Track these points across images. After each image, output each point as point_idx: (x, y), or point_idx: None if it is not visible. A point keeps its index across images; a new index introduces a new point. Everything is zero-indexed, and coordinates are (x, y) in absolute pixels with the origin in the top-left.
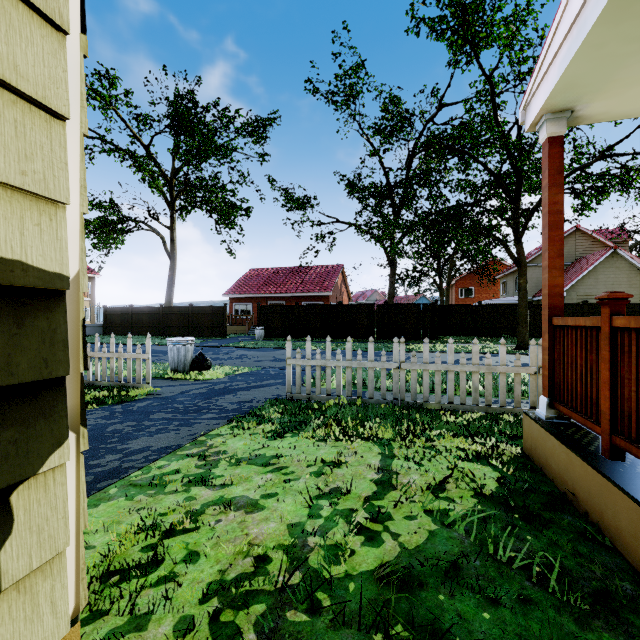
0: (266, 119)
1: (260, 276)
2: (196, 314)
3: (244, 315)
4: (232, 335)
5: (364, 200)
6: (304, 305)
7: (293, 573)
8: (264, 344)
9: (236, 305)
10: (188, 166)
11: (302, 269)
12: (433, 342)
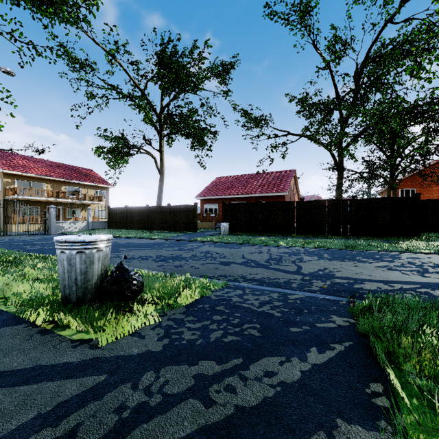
0: (229, 62)
1: (224, 182)
2: (173, 212)
3: (212, 213)
4: (202, 230)
5: (311, 116)
6: (265, 202)
7: None
8: (229, 239)
9: (205, 205)
10: (169, 96)
11: (259, 175)
12: (417, 240)
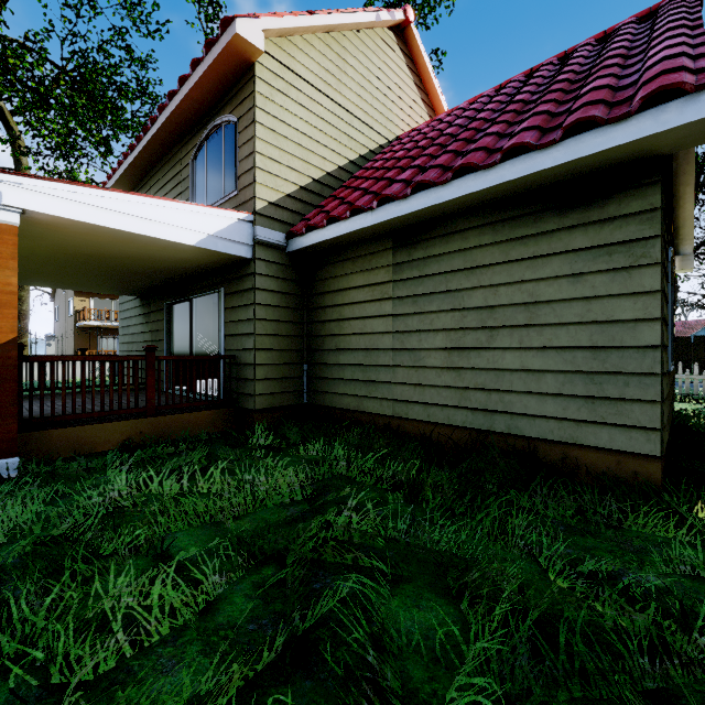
0: None
1: None
2: None
3: None
4: None
5: None
6: None
7: (702, 409)
8: None
9: None
10: None
11: None
12: None
